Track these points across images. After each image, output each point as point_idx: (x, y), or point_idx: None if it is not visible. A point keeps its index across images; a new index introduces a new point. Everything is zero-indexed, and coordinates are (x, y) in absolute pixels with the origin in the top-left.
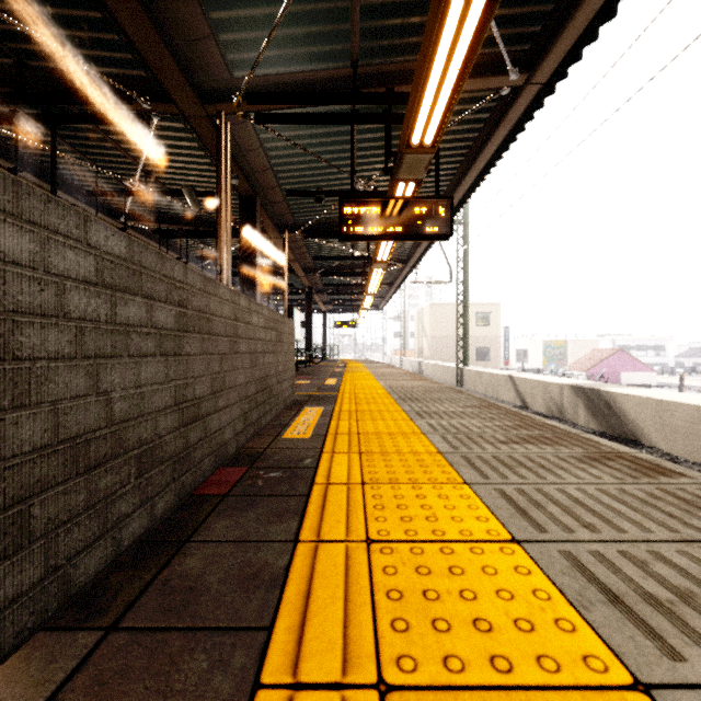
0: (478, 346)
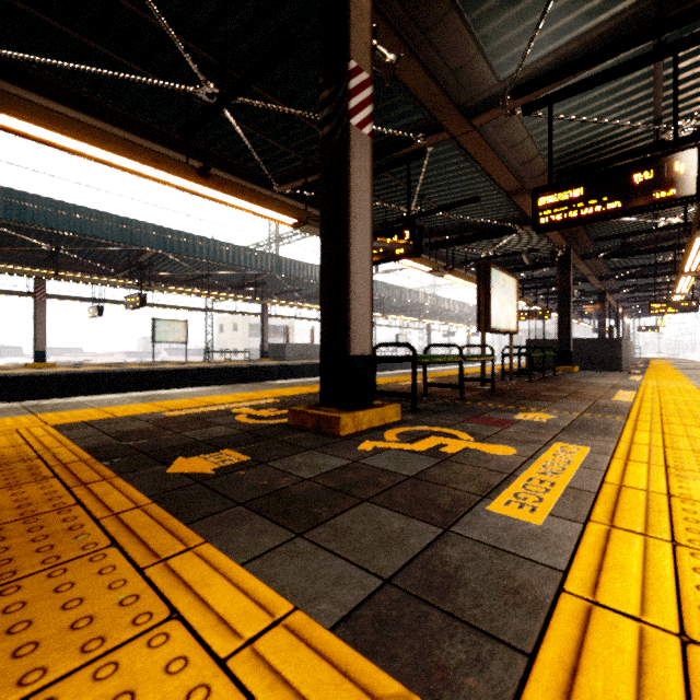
0: None
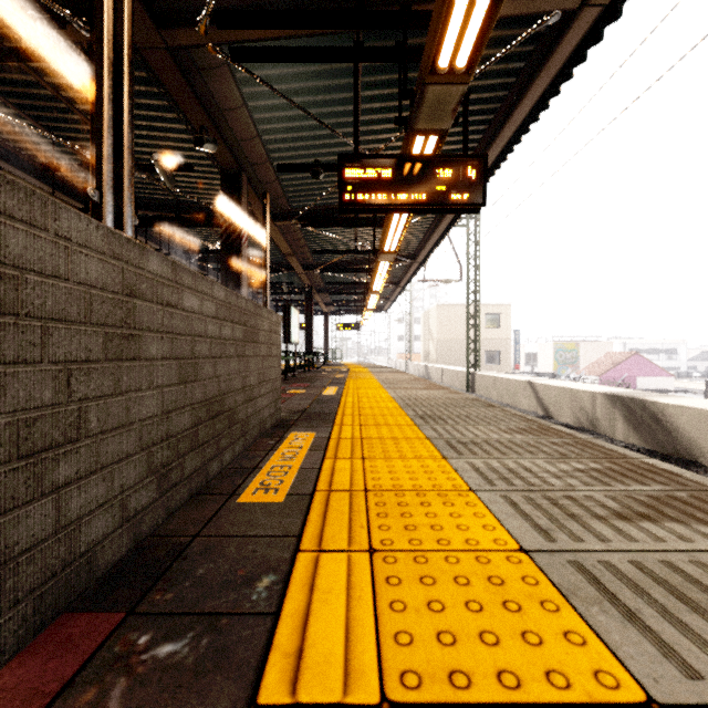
0: (487, 349)
